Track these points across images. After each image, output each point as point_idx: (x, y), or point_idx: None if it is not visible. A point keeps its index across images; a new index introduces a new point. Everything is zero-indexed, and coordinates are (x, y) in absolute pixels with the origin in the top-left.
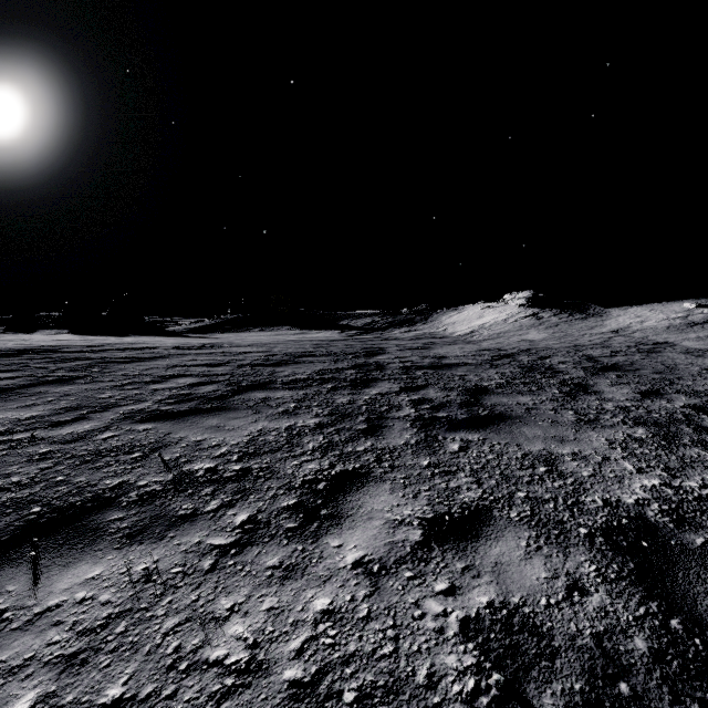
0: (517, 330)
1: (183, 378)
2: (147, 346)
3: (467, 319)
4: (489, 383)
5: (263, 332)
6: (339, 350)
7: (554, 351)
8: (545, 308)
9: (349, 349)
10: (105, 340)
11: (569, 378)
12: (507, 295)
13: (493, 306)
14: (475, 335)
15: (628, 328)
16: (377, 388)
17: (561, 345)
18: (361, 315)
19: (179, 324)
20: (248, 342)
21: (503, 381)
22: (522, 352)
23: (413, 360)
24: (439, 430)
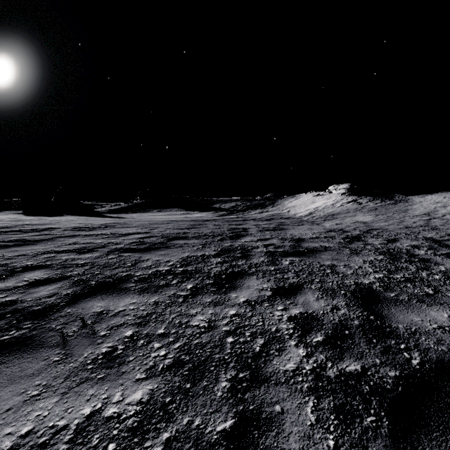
0: (346, 212)
1: (33, 272)
2: (51, 227)
3: (303, 203)
4: (369, 279)
5: (159, 212)
6: (208, 231)
7: (393, 233)
8: (361, 195)
9: (217, 229)
10: (29, 220)
11: (448, 271)
12: (331, 187)
13: (321, 195)
14: (314, 216)
15: (436, 211)
16: (245, 291)
17: (393, 227)
18: (228, 201)
19: (104, 207)
20: (139, 222)
21: (382, 275)
22: (366, 233)
23: (274, 243)
24: (381, 446)
